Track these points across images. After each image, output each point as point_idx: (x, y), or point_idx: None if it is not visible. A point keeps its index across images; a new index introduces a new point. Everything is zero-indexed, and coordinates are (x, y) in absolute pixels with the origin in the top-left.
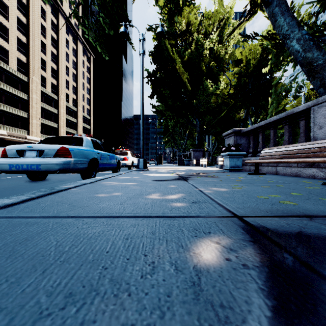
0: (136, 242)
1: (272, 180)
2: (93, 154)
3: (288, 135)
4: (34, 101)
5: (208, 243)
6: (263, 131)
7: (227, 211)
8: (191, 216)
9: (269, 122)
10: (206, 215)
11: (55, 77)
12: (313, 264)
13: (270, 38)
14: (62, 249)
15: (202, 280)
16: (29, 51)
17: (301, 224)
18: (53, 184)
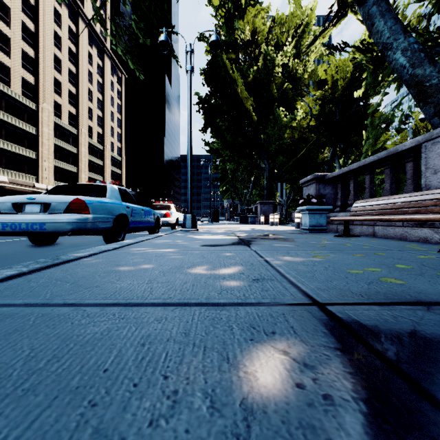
0: (156, 350)
1: (368, 244)
2: (121, 209)
3: (390, 182)
4: (45, 136)
5: (269, 353)
6: (355, 177)
7: (303, 295)
8: (249, 304)
9: (363, 164)
10: (270, 301)
11: (74, 103)
12: (439, 395)
13: (364, 49)
14: (35, 365)
15: (253, 432)
16: (38, 69)
17: (415, 317)
18: (64, 250)
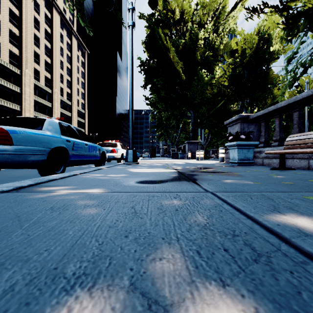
0: None
1: None
2: (59, 142)
3: None
4: (27, 94)
5: None
6: (280, 115)
7: None
8: None
9: (294, 101)
10: None
11: (49, 70)
12: None
13: (283, 7)
14: None
15: None
16: (22, 44)
17: None
18: None
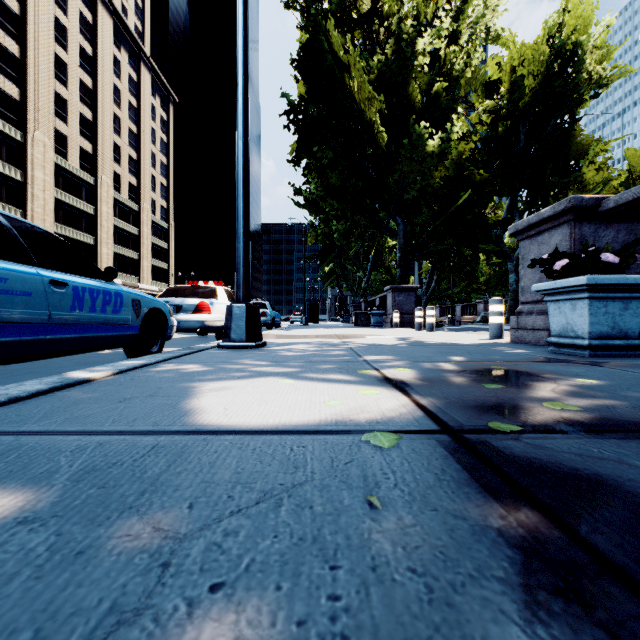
0: None
1: None
2: None
3: None
4: (38, 184)
5: None
6: None
7: None
8: None
9: None
10: None
11: (90, 136)
12: None
13: None
14: None
15: None
16: (26, 75)
17: None
18: None
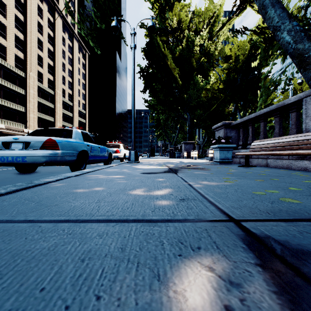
0: (93, 266)
1: (264, 172)
2: (83, 146)
3: (279, 127)
4: (31, 95)
5: (196, 270)
6: (252, 124)
7: (220, 212)
8: (177, 220)
9: (259, 114)
10: (195, 218)
11: (52, 73)
12: None
13: (259, 32)
14: None
15: None
16: (26, 48)
17: None
18: (40, 176)
